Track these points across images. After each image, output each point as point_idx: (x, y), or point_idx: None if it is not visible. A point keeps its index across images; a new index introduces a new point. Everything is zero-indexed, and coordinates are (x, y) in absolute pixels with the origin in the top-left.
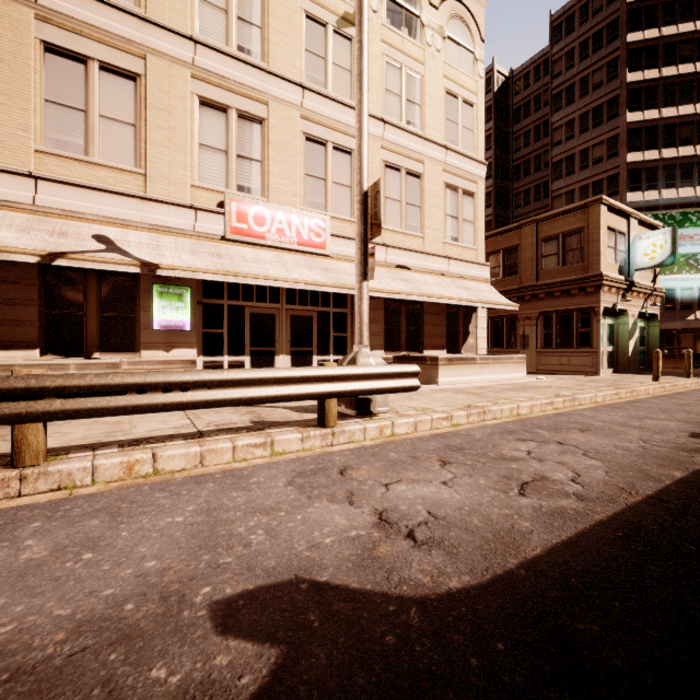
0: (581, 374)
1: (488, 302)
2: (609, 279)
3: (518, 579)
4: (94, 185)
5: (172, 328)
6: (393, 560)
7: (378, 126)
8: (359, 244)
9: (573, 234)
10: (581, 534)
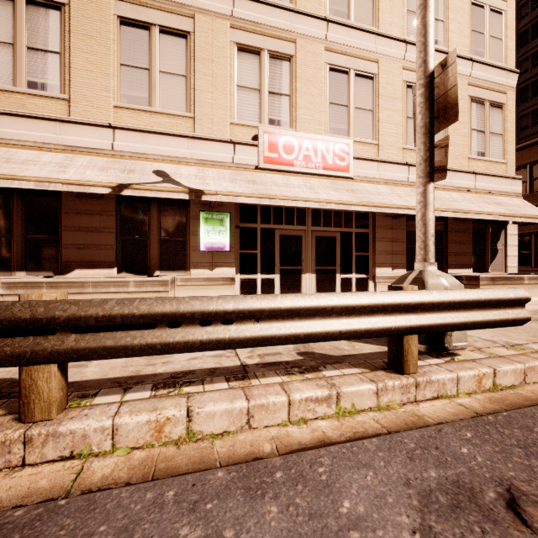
0: None
1: (529, 216)
2: None
3: None
4: (155, 130)
5: (215, 249)
6: None
7: (400, 47)
8: (423, 137)
9: None
10: None
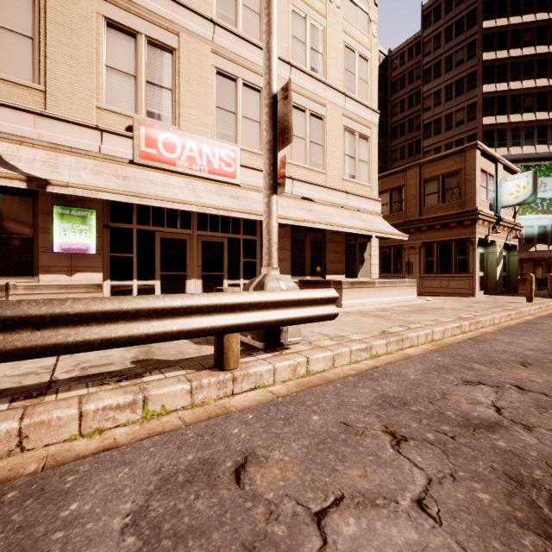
0: (459, 296)
1: (383, 232)
2: (483, 214)
3: None
4: None
5: (74, 251)
6: None
7: (285, 68)
8: (267, 153)
9: (452, 175)
10: None
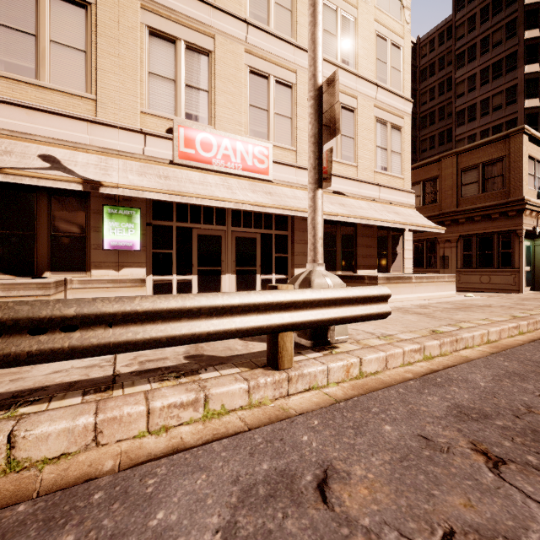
0: (502, 292)
1: (418, 225)
2: (531, 203)
3: None
4: (44, 107)
5: (121, 248)
6: None
7: None
8: (312, 146)
9: (494, 163)
10: None
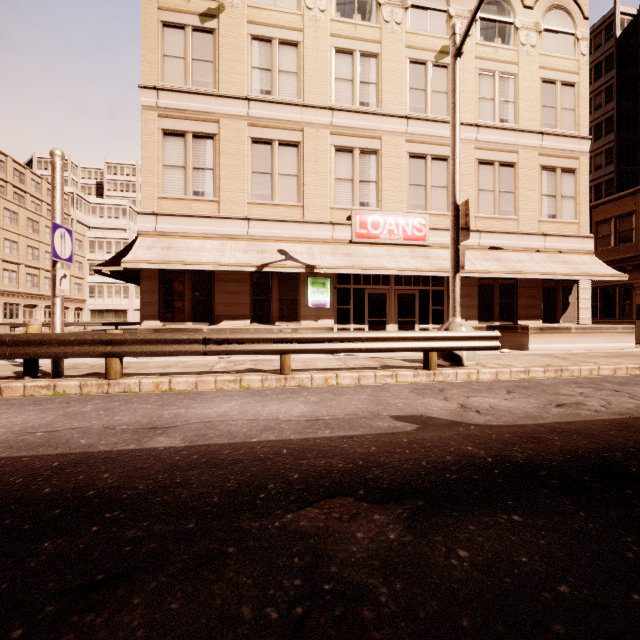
0: None
1: (588, 274)
2: None
3: (528, 426)
4: (276, 218)
5: (319, 306)
6: (466, 416)
7: (472, 131)
8: (453, 246)
9: None
10: (580, 421)
